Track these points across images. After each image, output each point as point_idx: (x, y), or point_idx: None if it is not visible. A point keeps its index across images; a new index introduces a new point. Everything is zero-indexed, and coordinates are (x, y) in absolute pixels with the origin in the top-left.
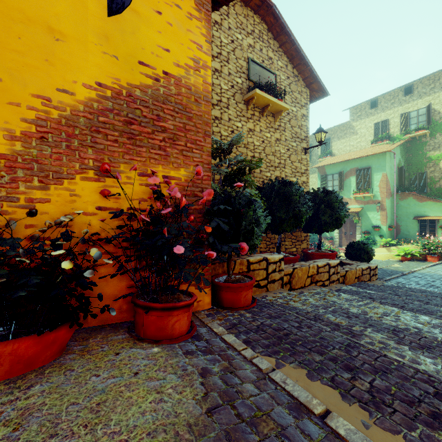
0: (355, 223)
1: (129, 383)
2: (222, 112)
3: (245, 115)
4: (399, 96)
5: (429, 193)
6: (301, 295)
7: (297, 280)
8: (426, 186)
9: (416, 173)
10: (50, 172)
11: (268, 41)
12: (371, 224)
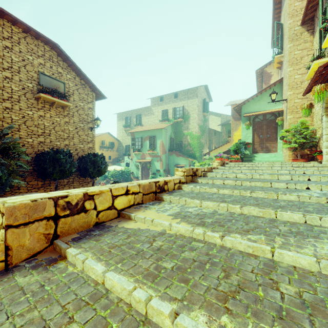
0: (148, 168)
1: None
2: (13, 105)
3: (36, 107)
4: (172, 97)
5: (183, 152)
6: None
7: None
8: (182, 148)
9: (179, 141)
10: None
11: (58, 62)
12: (156, 169)
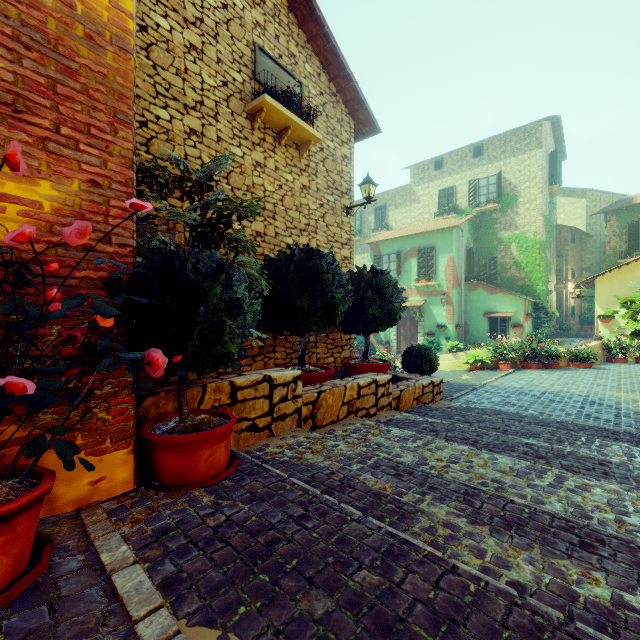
0: (416, 321)
1: None
2: (205, 124)
3: (249, 138)
4: (468, 157)
5: (500, 283)
6: (328, 438)
7: (325, 411)
8: (497, 274)
9: (486, 258)
10: None
11: (289, 26)
12: (435, 323)
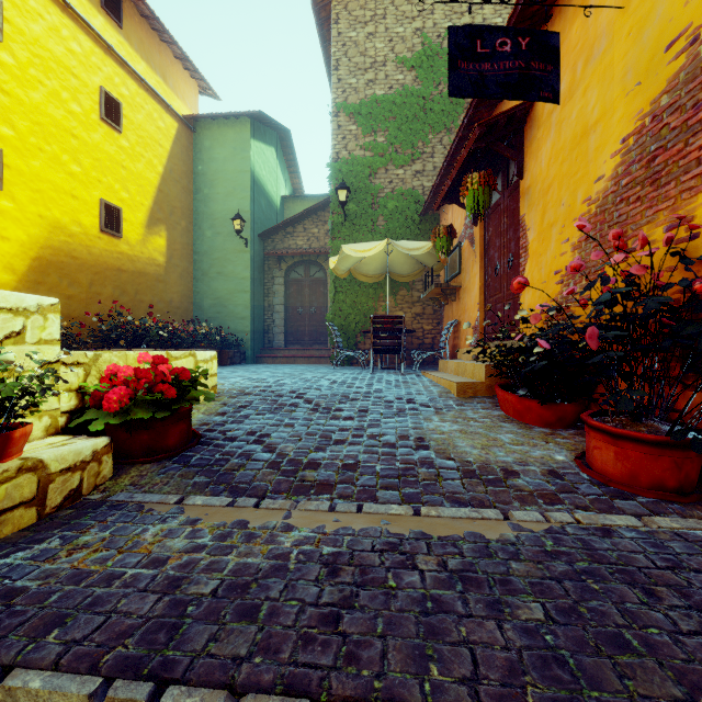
0: None
1: (497, 441)
2: None
3: None
4: None
5: None
6: None
7: None
8: None
9: None
10: (590, 268)
11: None
12: None
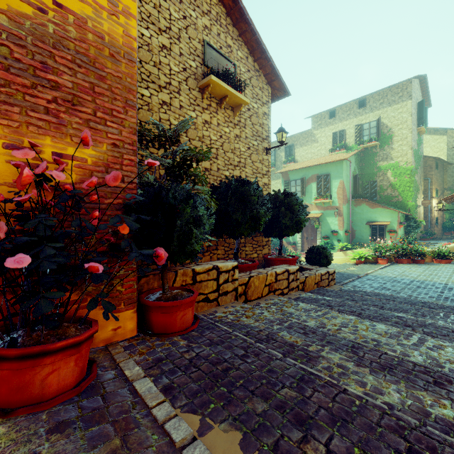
0: (316, 228)
1: None
2: (172, 97)
3: (200, 105)
4: (354, 108)
5: (379, 200)
6: (256, 308)
7: (253, 290)
8: (376, 193)
9: (368, 182)
10: None
11: (226, 26)
12: (330, 229)
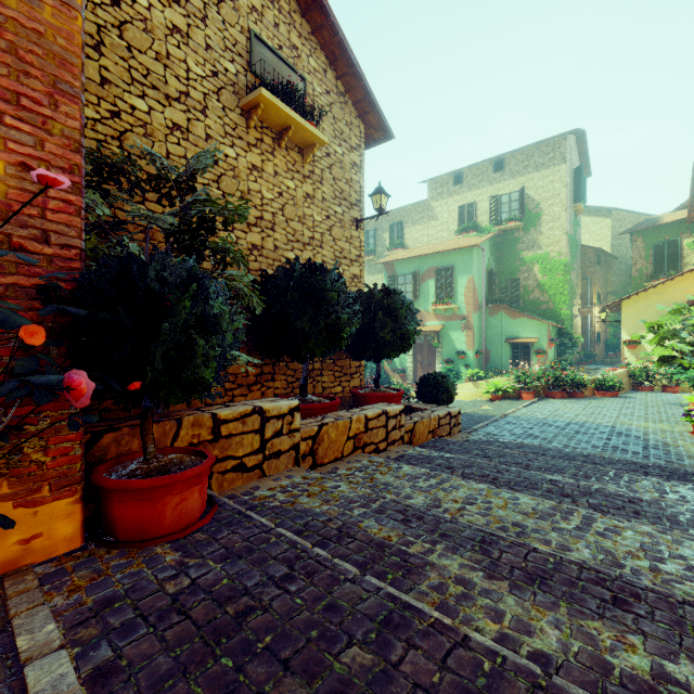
0: (434, 348)
1: None
2: (191, 119)
3: (243, 137)
4: (489, 171)
5: (522, 306)
6: (328, 478)
7: (327, 447)
8: (519, 297)
9: (508, 280)
10: None
11: (290, 14)
12: (454, 349)
